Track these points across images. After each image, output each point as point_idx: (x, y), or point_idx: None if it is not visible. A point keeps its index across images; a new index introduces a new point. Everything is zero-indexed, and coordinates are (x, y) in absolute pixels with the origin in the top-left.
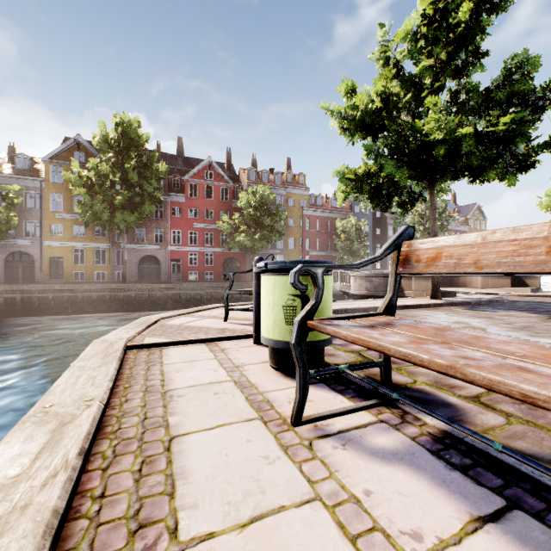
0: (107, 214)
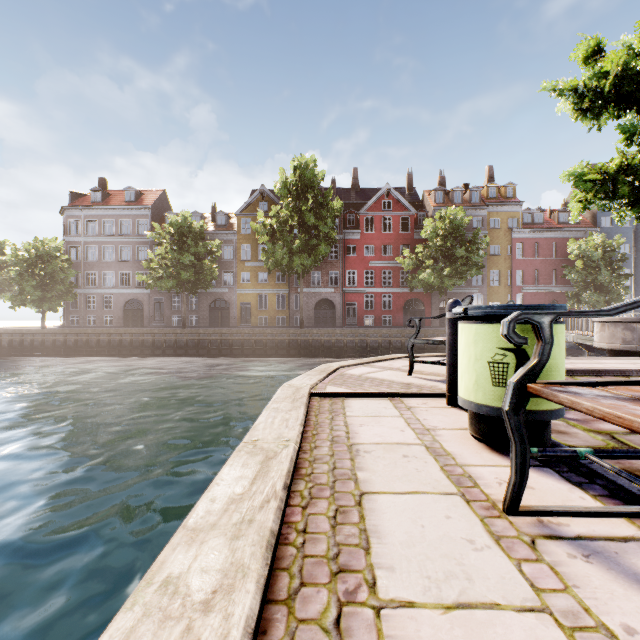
0: (286, 260)
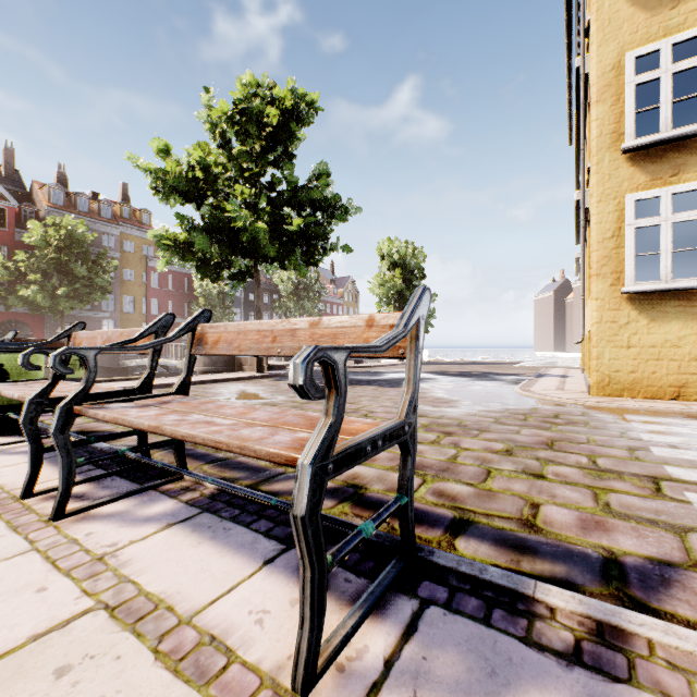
0: None
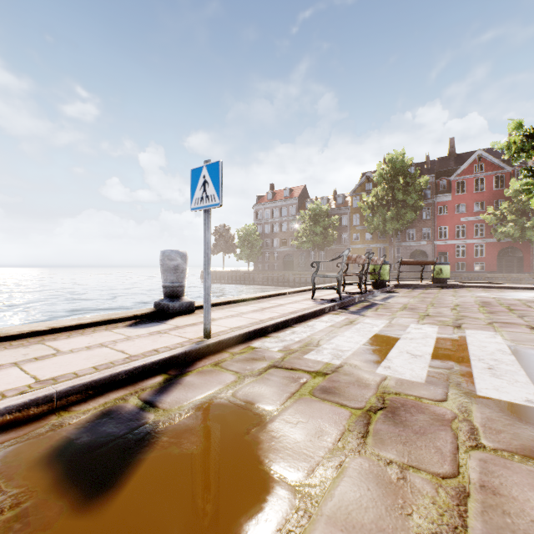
0: (381, 226)
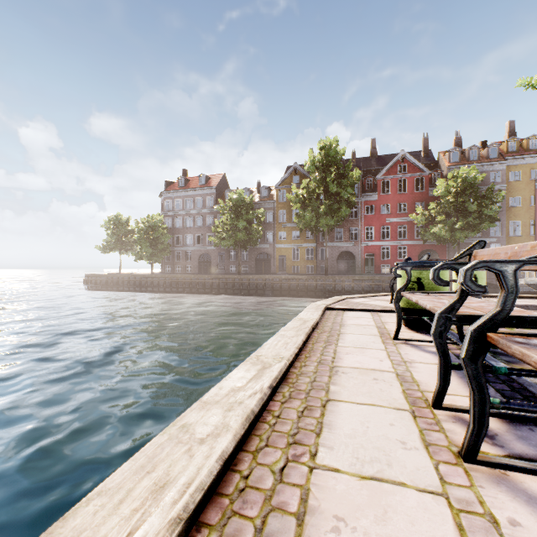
0: (314, 221)
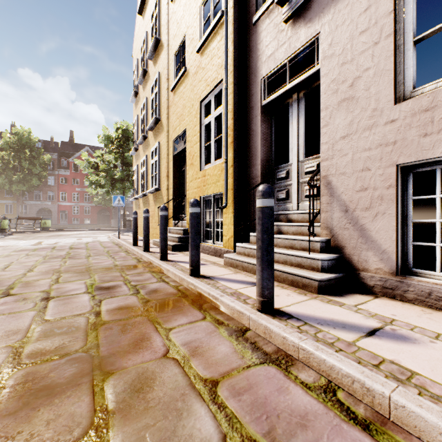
0: (7, 186)
